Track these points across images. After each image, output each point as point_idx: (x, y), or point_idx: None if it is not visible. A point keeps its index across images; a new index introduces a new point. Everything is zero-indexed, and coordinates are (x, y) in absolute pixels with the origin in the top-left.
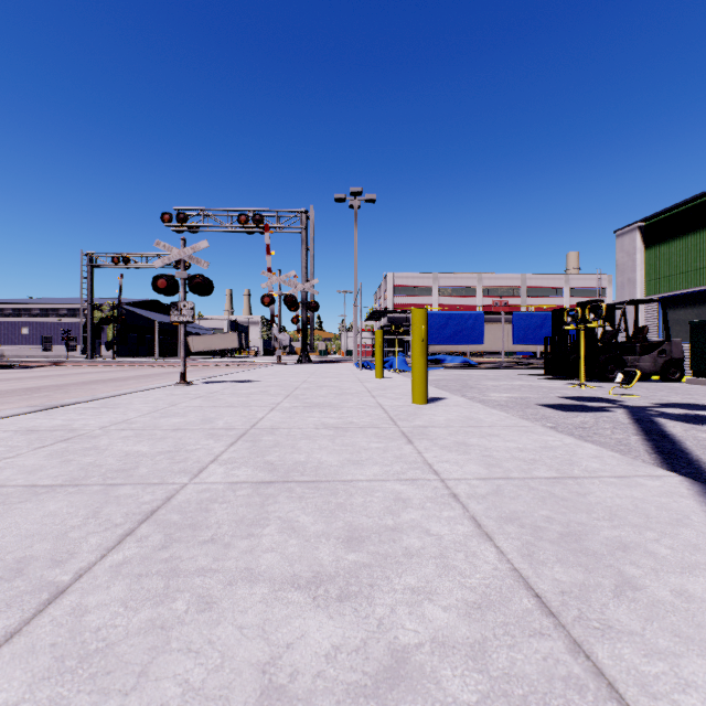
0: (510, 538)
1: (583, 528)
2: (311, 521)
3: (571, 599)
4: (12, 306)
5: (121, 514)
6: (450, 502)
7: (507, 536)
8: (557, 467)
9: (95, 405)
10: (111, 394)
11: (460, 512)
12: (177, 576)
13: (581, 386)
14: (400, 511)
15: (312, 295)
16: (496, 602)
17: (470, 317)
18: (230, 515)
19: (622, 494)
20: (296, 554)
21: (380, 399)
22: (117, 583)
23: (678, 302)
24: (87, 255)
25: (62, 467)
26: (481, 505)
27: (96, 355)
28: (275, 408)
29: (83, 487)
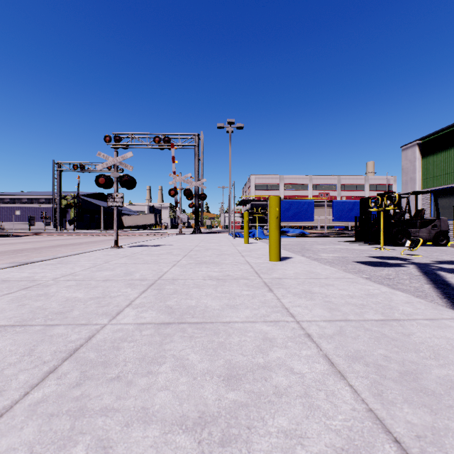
0: (359, 377)
1: (416, 367)
2: (198, 359)
3: (428, 445)
4: (10, 196)
5: (51, 352)
6: (306, 341)
7: (357, 375)
8: (381, 311)
9: (54, 262)
10: (67, 254)
11: (315, 351)
12: (82, 416)
13: (381, 249)
14: (268, 350)
15: (202, 189)
16: (362, 449)
17: (305, 203)
18: (135, 353)
19: (438, 335)
20: (185, 392)
21: (247, 258)
22: (30, 423)
23: (444, 193)
24: (57, 163)
25: (17, 310)
26: (331, 345)
27: (63, 228)
28: (176, 264)
29: (28, 327)
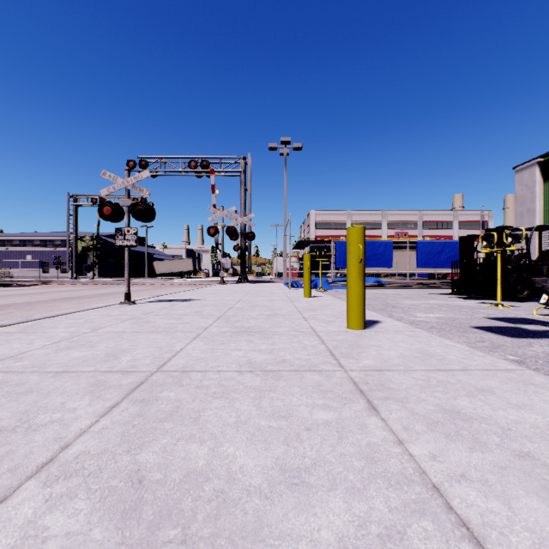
0: None
1: None
2: None
3: None
4: (19, 238)
5: None
6: None
7: None
8: None
9: (15, 329)
10: (47, 315)
11: None
12: None
13: (498, 306)
14: None
15: (249, 226)
16: None
17: (381, 244)
18: None
19: None
20: None
21: (312, 323)
22: None
23: None
24: (72, 197)
25: None
26: None
27: (83, 276)
28: (199, 335)
29: None
